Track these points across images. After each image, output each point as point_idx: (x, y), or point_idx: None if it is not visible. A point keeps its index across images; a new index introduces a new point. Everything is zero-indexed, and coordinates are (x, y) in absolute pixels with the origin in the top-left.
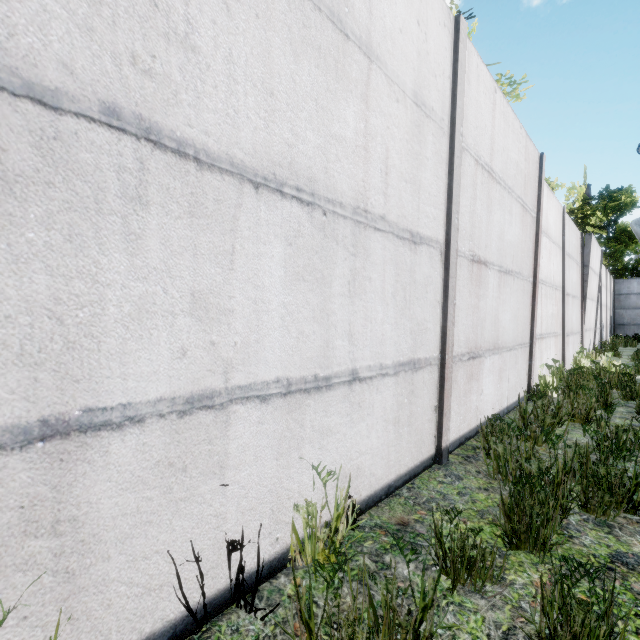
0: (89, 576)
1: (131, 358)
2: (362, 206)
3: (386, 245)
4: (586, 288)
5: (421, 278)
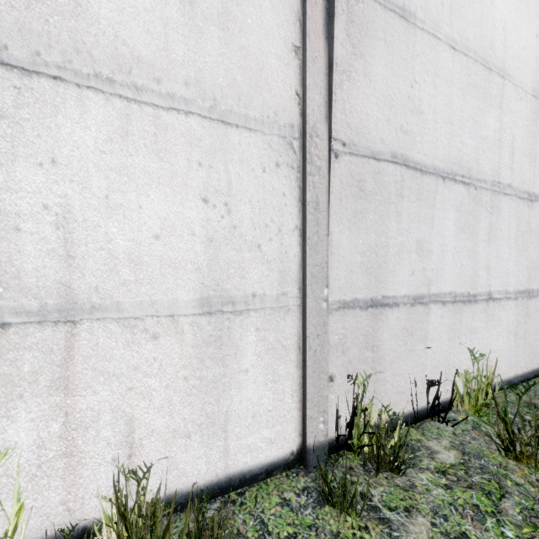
0: (380, 375)
1: (396, 273)
2: (496, 180)
3: (511, 205)
4: None
5: (535, 227)
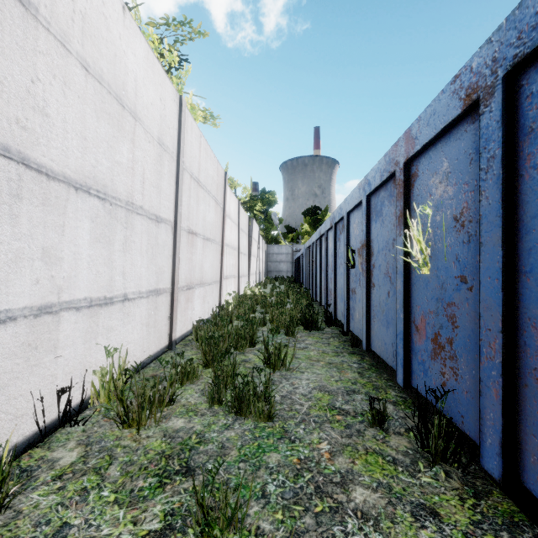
0: None
1: (11, 284)
2: (131, 200)
3: (143, 223)
4: (251, 249)
5: (161, 242)
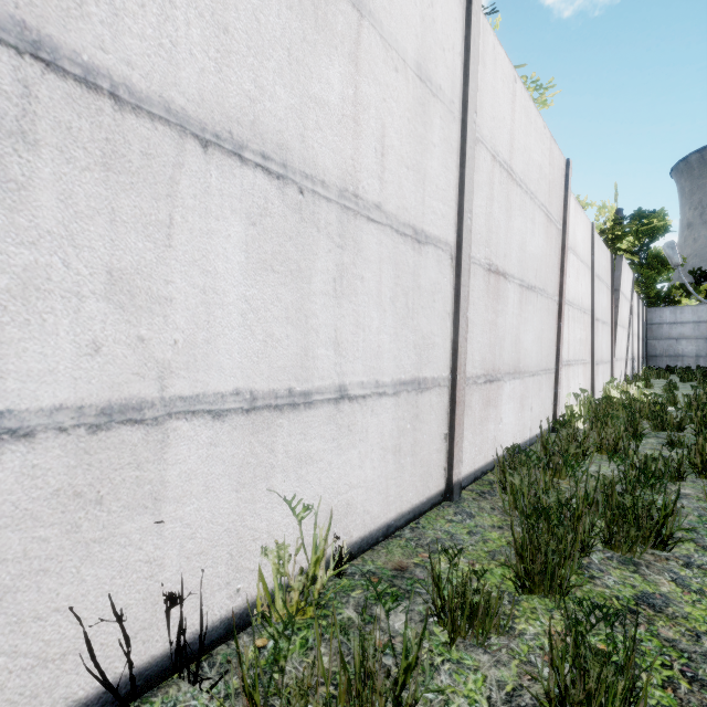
0: None
1: (12, 350)
2: (351, 189)
3: (383, 240)
4: (617, 314)
5: (427, 284)
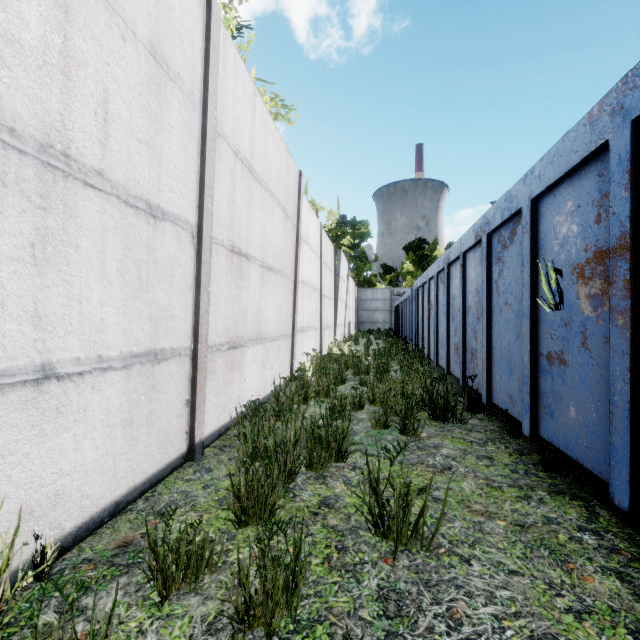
0: None
1: None
2: (60, 147)
3: (107, 209)
4: (338, 292)
5: (165, 258)
